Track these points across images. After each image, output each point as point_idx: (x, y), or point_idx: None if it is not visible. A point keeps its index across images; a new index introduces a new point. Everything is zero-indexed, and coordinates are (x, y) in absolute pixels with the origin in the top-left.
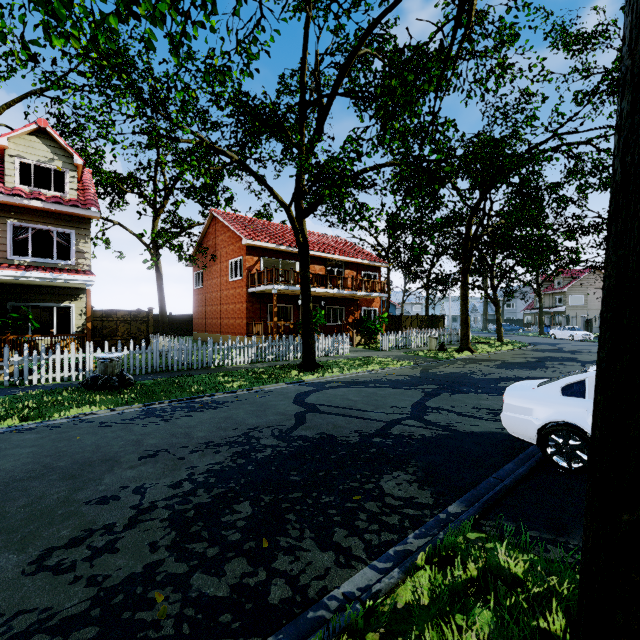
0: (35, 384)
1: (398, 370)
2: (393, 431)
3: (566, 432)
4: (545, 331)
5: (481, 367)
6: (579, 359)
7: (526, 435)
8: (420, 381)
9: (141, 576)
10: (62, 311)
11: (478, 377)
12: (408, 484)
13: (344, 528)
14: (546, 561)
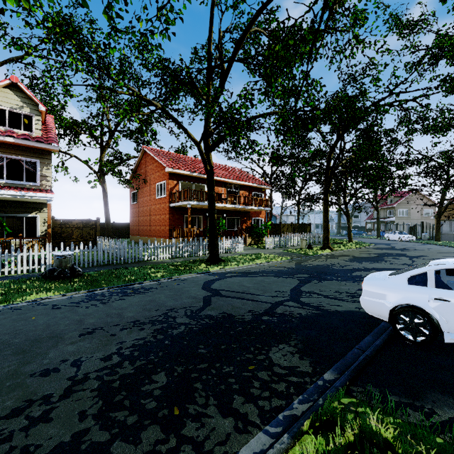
0: (7, 275)
1: (279, 263)
2: (277, 311)
3: (412, 313)
4: (381, 235)
5: (339, 261)
6: (407, 255)
7: (380, 314)
8: (295, 271)
9: (68, 445)
10: (32, 220)
11: (337, 268)
12: (291, 355)
13: (241, 395)
14: (410, 426)
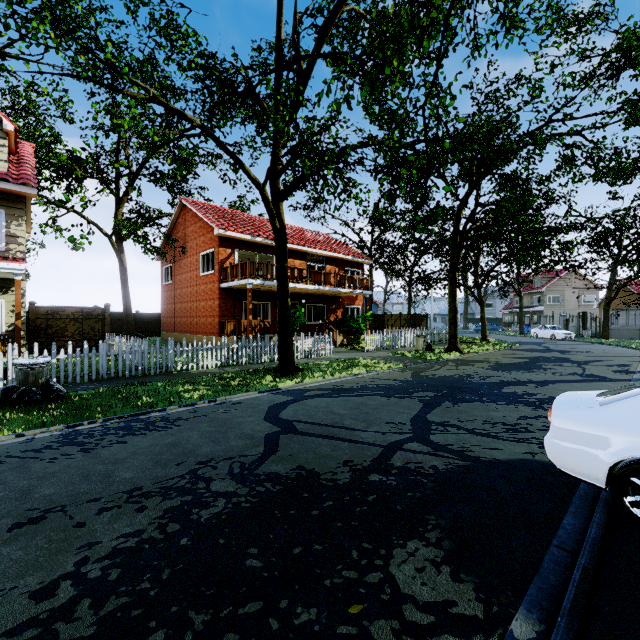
0: None
1: (387, 373)
2: (395, 461)
3: None
4: (526, 330)
5: (475, 369)
6: (572, 359)
7: (587, 473)
8: (414, 387)
9: None
10: None
11: (477, 381)
12: (434, 569)
13: None
14: None
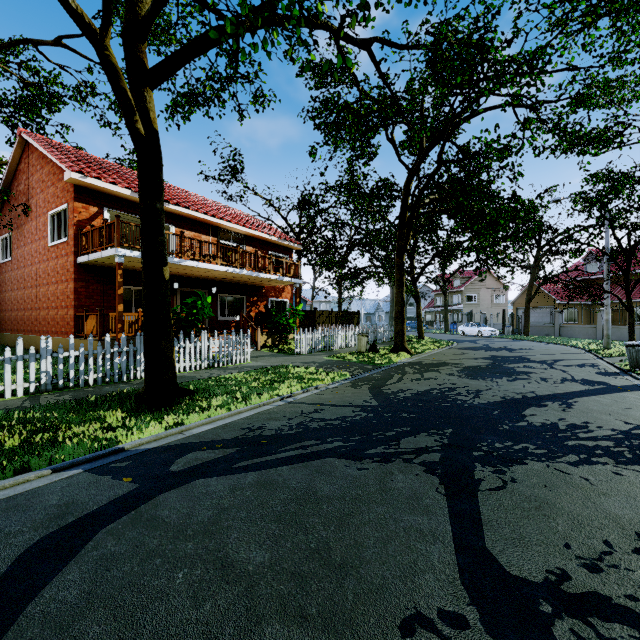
0: None
1: (333, 392)
2: None
3: None
4: (452, 328)
5: (448, 377)
6: (531, 358)
7: None
8: (390, 422)
9: None
10: None
11: (473, 401)
12: None
13: None
14: None
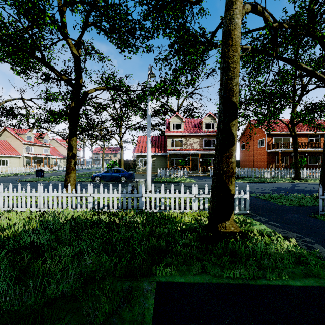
0: None
1: None
2: None
3: None
4: None
5: None
6: None
7: None
8: None
9: (270, 192)
10: None
11: None
12: None
13: (302, 194)
14: None
